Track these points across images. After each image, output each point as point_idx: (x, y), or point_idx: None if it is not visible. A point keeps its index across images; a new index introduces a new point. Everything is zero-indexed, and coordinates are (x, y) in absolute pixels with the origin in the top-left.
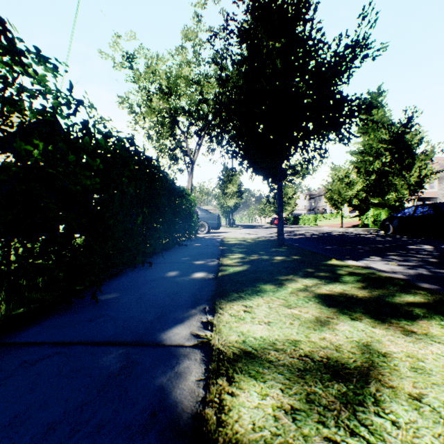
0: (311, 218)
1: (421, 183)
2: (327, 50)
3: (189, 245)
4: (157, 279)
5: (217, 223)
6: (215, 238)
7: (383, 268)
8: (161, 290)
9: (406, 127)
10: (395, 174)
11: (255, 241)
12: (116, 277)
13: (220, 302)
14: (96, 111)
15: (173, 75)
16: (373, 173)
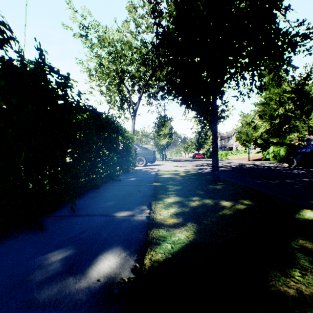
0: (223, 154)
1: None
2: None
3: (123, 180)
4: None
5: (153, 158)
6: (150, 171)
7: None
8: None
9: (305, 80)
10: (296, 118)
11: (187, 174)
12: None
13: None
14: None
15: (118, 41)
16: (277, 118)
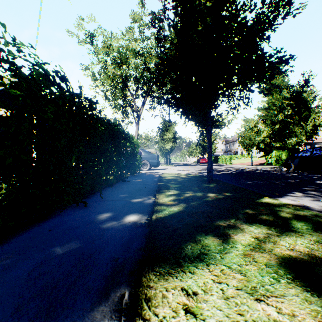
0: (228, 158)
1: (316, 131)
2: (252, 8)
3: (131, 180)
4: (81, 226)
5: (157, 162)
6: (154, 174)
7: (314, 206)
8: (77, 247)
9: (303, 87)
10: (295, 124)
11: (187, 176)
12: (38, 223)
13: (148, 279)
14: (3, 27)
15: (123, 48)
16: (277, 123)
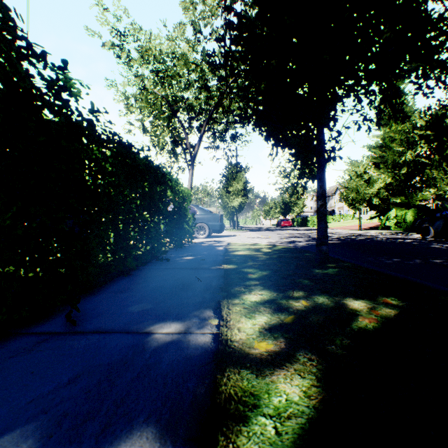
0: None
1: None
2: None
3: (173, 259)
4: None
5: (220, 225)
6: (216, 245)
7: None
8: None
9: (446, 109)
10: (433, 166)
11: (274, 250)
12: None
13: None
14: None
15: (168, 54)
16: (404, 166)
